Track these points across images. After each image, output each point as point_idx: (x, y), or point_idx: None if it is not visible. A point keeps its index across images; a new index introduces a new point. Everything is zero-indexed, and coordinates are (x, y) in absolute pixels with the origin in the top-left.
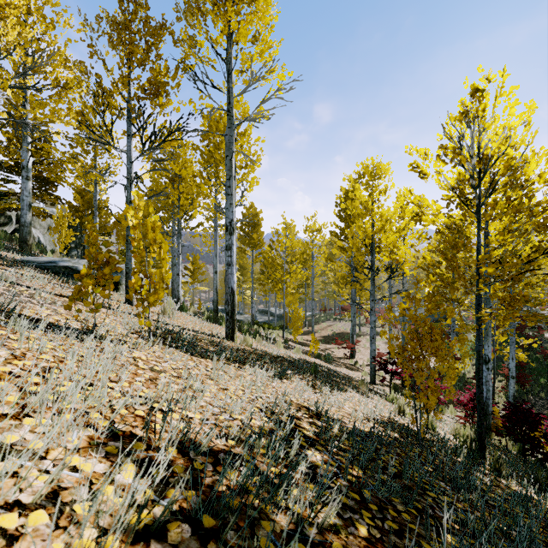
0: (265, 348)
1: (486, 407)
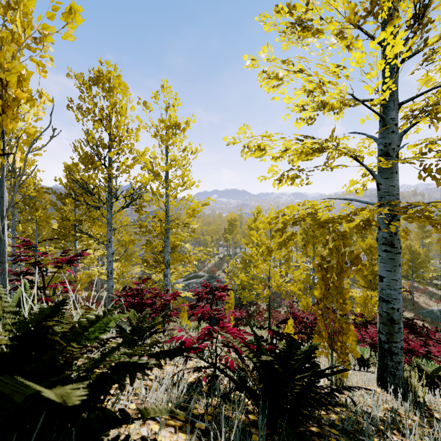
0: None
1: None
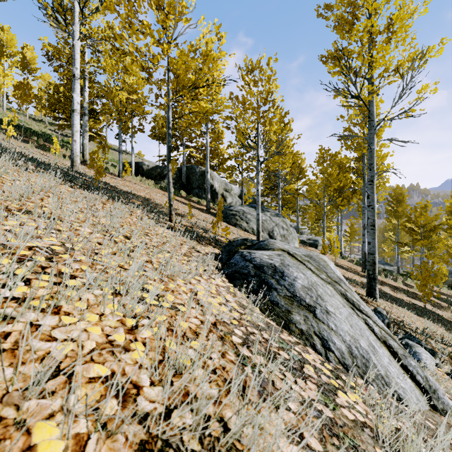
0: (384, 280)
1: None
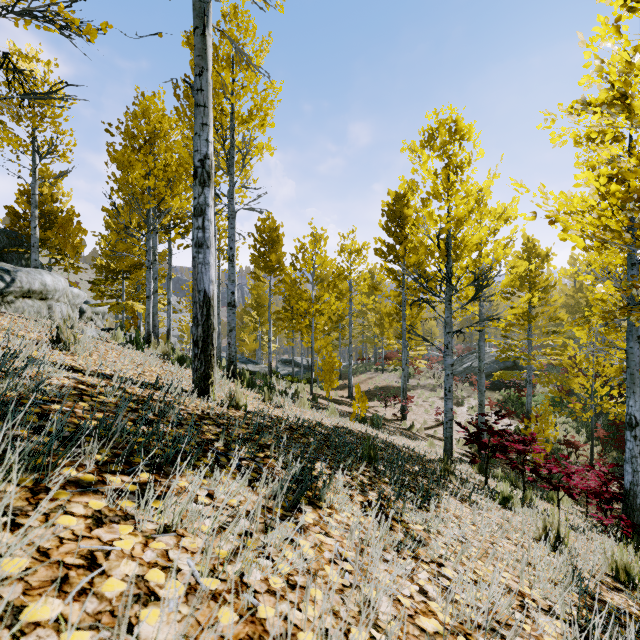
0: (275, 410)
1: (633, 497)
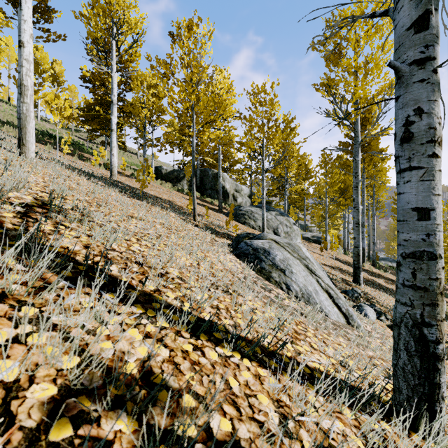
0: (382, 274)
1: None
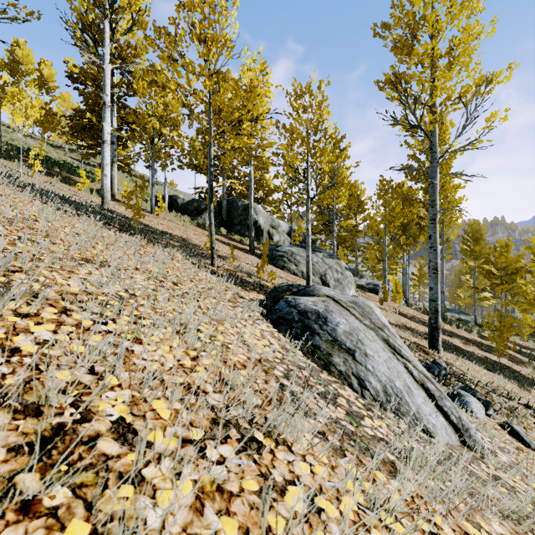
0: (455, 331)
1: None
